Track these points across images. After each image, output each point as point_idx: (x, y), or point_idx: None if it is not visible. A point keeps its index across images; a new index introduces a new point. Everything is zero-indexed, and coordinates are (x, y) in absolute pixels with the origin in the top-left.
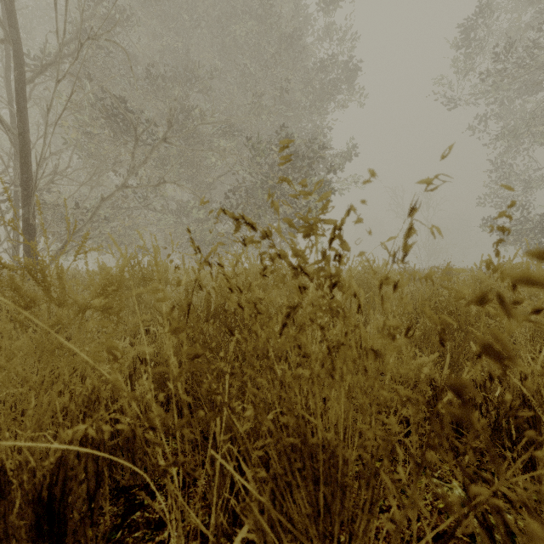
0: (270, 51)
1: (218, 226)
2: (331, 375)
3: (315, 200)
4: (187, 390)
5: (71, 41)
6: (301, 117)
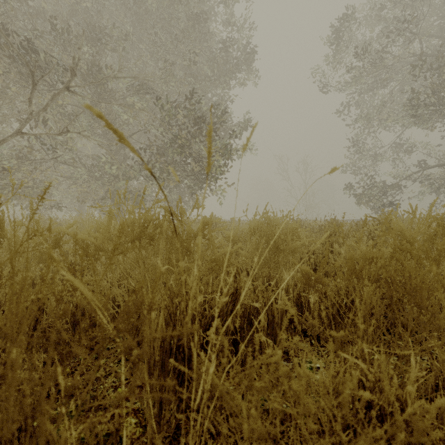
0: (180, 26)
1: (133, 181)
2: None
3: (219, 160)
4: None
5: None
6: (207, 89)
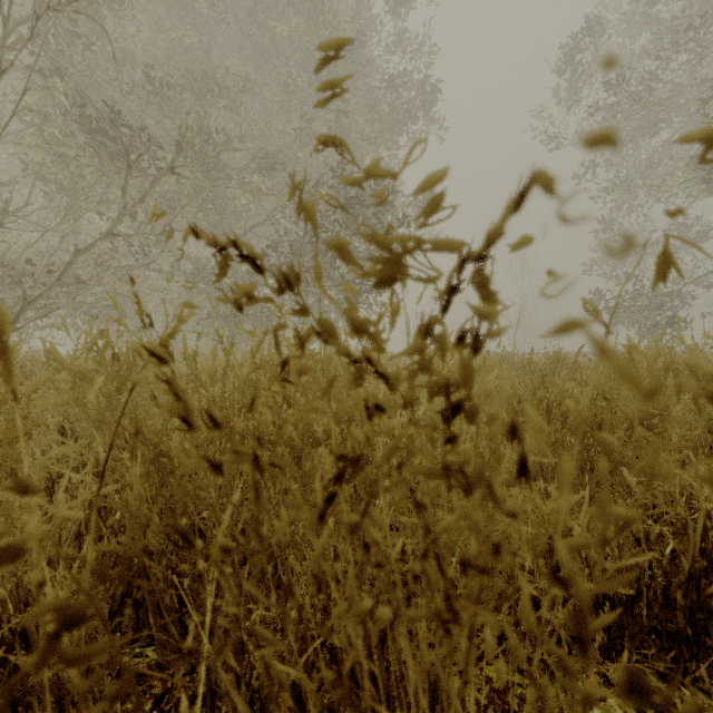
0: None
1: None
2: (443, 626)
3: None
4: (173, 563)
5: (29, 18)
6: (364, 151)
